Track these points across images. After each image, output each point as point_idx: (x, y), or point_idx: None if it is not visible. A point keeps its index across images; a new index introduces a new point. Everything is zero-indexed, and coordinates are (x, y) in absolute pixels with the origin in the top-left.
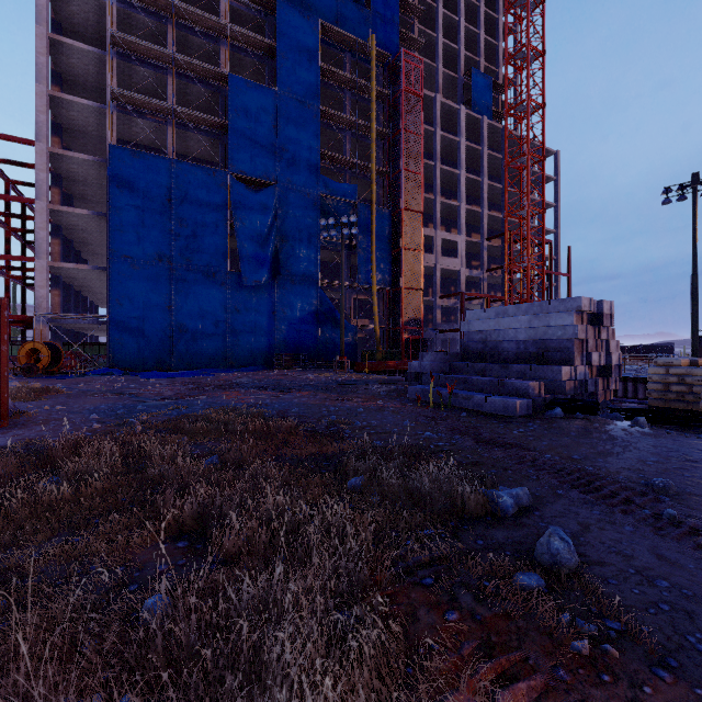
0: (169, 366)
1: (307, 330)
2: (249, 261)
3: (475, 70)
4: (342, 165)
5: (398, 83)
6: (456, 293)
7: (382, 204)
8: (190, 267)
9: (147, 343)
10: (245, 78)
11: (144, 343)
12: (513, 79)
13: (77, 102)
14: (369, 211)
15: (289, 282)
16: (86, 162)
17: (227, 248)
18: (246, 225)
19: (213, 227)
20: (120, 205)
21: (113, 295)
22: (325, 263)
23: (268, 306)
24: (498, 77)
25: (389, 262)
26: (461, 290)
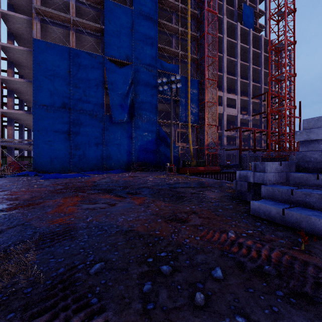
0: (69, 170)
1: (150, 149)
2: (116, 108)
3: (244, 5)
4: (171, 54)
5: (203, 6)
6: (236, 127)
7: (193, 77)
8: (81, 111)
9: (56, 156)
10: (114, 1)
11: (54, 156)
12: (264, 11)
13: (17, 16)
14: (186, 80)
15: (140, 121)
16: (23, 52)
17: (103, 100)
18: (114, 87)
19: (95, 88)
20: (39, 74)
21: (35, 128)
22: (161, 112)
23: (127, 135)
24: (256, 10)
25: (198, 110)
26: (237, 126)
